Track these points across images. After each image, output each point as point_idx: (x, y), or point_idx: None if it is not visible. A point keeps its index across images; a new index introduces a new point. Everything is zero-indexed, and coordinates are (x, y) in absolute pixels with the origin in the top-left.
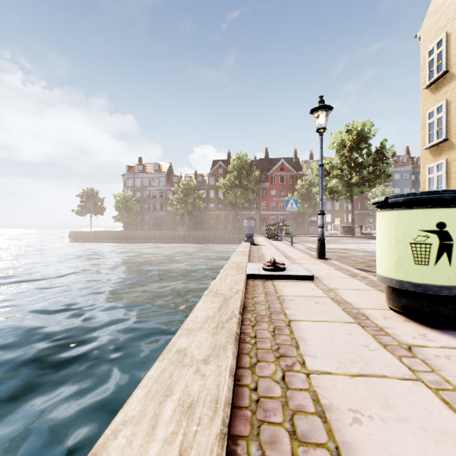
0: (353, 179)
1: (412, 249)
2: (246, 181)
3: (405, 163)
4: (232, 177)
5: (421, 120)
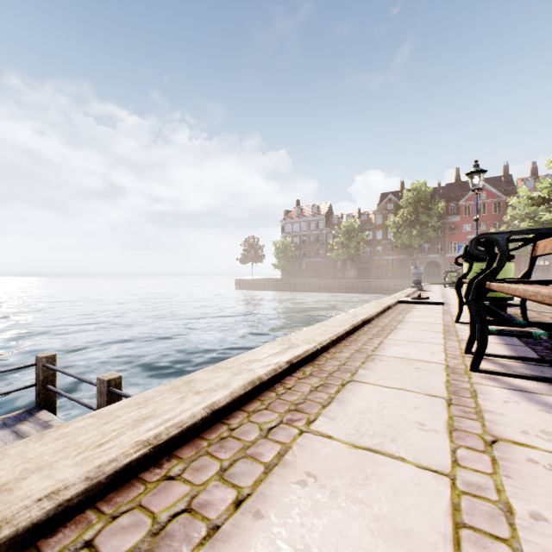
0: None
1: None
2: (424, 216)
3: None
4: (406, 213)
5: None
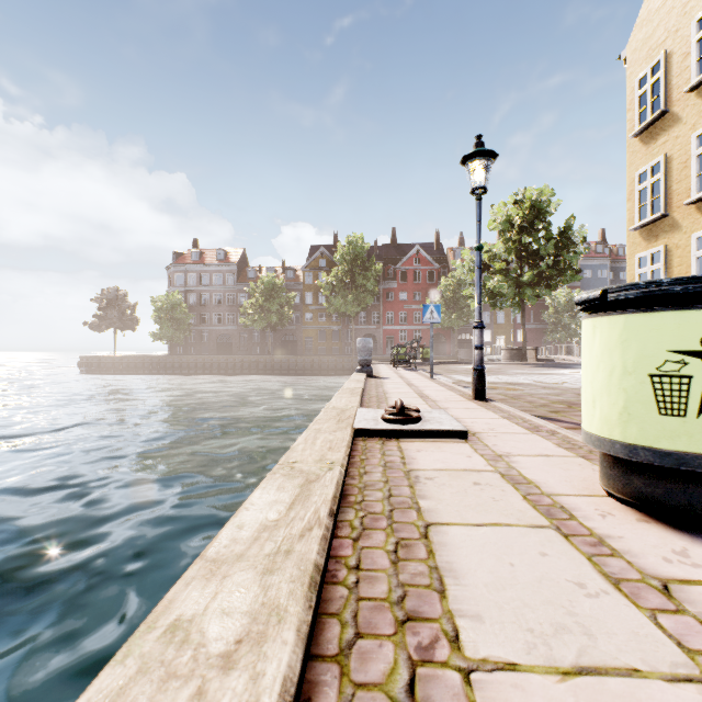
0: (525, 275)
1: (653, 387)
2: (361, 278)
3: (600, 254)
4: (341, 272)
5: (627, 186)
